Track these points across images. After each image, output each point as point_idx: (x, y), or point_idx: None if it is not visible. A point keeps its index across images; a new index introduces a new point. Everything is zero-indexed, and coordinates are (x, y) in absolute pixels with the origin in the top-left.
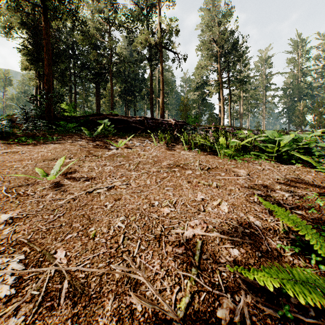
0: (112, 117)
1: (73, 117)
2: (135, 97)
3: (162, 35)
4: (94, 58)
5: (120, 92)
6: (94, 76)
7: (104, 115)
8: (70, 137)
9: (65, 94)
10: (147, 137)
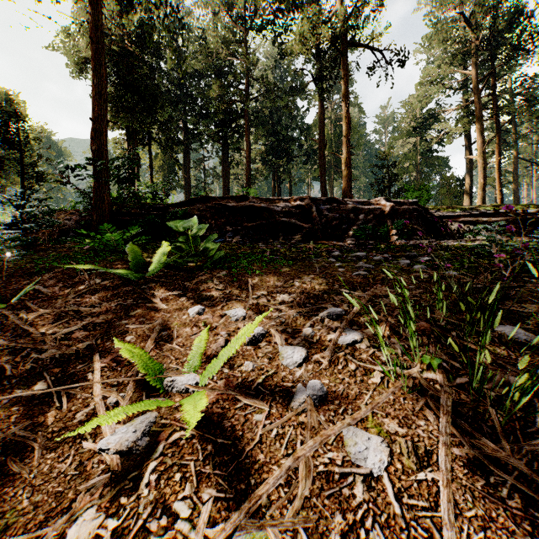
0: (233, 202)
1: (157, 207)
2: (291, 160)
3: (347, 20)
4: (216, 94)
5: (264, 153)
6: (218, 129)
7: (215, 199)
8: (79, 282)
9: (178, 166)
10: (324, 274)
